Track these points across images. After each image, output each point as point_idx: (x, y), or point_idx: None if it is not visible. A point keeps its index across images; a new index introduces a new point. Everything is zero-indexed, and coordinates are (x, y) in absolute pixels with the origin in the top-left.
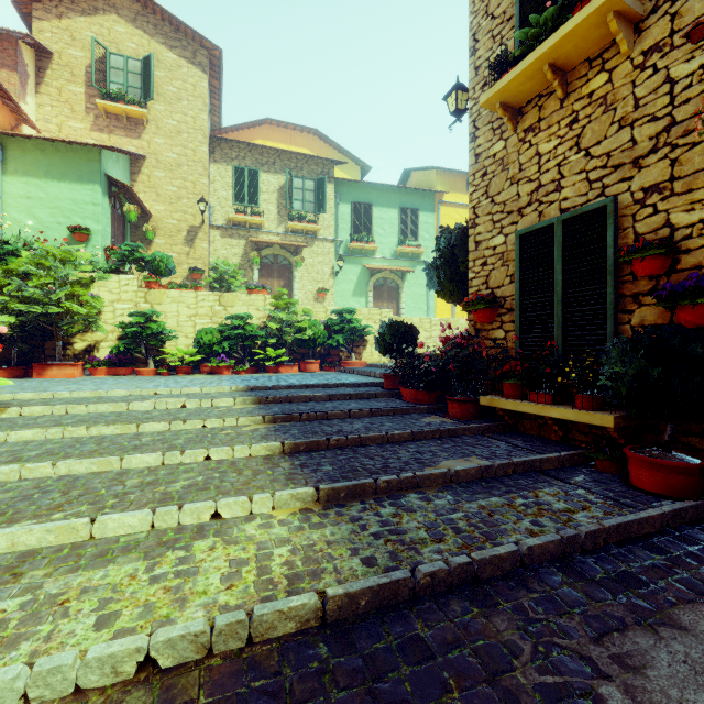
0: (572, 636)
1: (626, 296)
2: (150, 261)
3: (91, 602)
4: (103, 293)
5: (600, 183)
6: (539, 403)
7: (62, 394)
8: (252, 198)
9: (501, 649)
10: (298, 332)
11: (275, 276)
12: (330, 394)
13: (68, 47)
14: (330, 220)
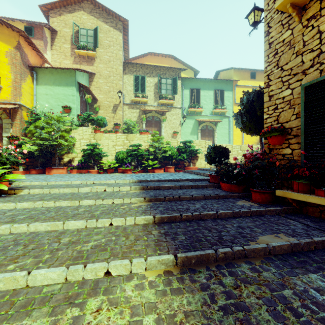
0: None
1: None
2: (96, 120)
3: None
4: (76, 135)
5: None
6: None
7: (51, 182)
8: (142, 90)
9: None
10: (164, 152)
11: (153, 126)
12: (180, 185)
13: (63, 28)
14: (179, 98)
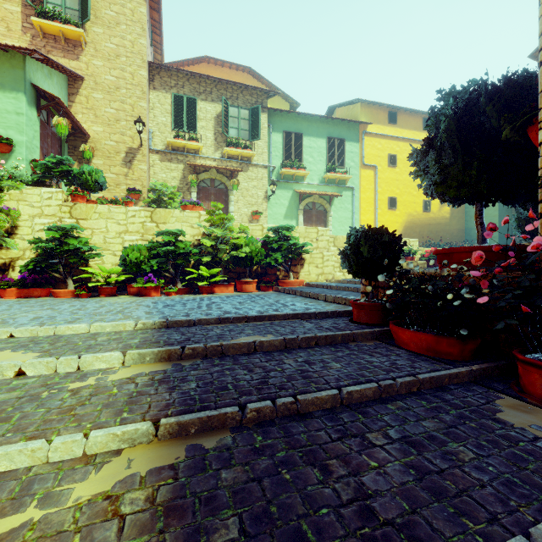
0: None
1: None
2: (77, 174)
3: None
4: (23, 206)
5: None
6: None
7: None
8: (190, 125)
9: None
10: (234, 250)
11: (212, 199)
12: (286, 338)
13: None
14: (263, 147)
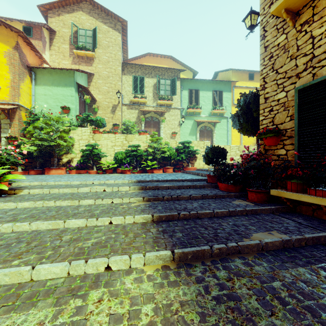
0: None
1: None
2: (95, 121)
3: None
4: (75, 136)
5: None
6: (317, 196)
7: (50, 183)
8: (141, 90)
9: None
10: (162, 153)
11: (152, 127)
12: (179, 185)
13: (62, 28)
14: (178, 99)
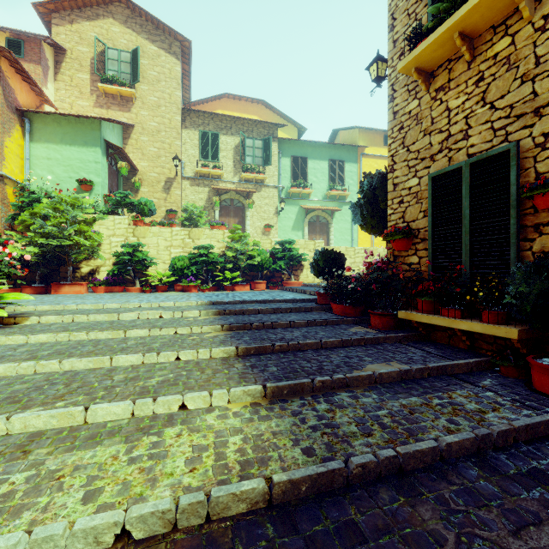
0: (491, 528)
1: (528, 226)
2: (137, 205)
3: (81, 478)
4: (103, 229)
5: (503, 130)
6: (449, 317)
7: (70, 306)
8: (214, 155)
9: (427, 538)
10: (249, 259)
11: (231, 215)
12: (274, 308)
13: (77, 45)
14: (274, 171)
